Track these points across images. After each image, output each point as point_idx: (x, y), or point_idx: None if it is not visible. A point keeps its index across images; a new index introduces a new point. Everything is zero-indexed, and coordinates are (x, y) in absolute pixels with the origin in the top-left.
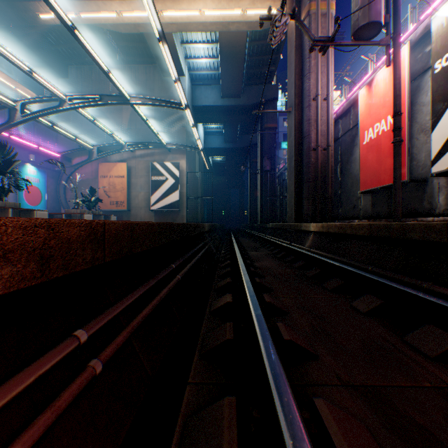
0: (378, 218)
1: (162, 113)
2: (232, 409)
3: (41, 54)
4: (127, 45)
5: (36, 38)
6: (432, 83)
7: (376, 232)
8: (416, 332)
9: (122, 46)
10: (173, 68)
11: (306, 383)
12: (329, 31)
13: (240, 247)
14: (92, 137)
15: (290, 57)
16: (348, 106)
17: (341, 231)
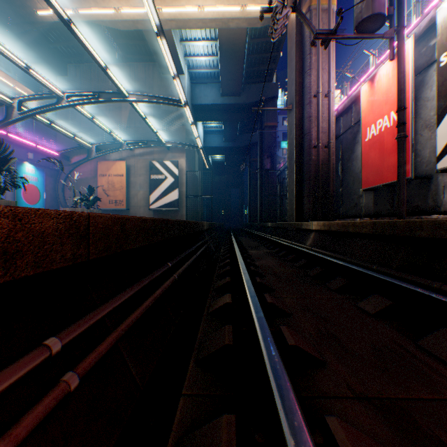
0: (380, 217)
1: (161, 111)
2: (230, 431)
3: (39, 51)
4: (126, 43)
5: (34, 36)
6: (438, 77)
7: (380, 229)
8: (431, 336)
9: (121, 44)
10: (171, 64)
11: (314, 396)
12: (330, 26)
13: (240, 246)
14: (90, 136)
15: (290, 54)
16: (350, 102)
17: (344, 229)
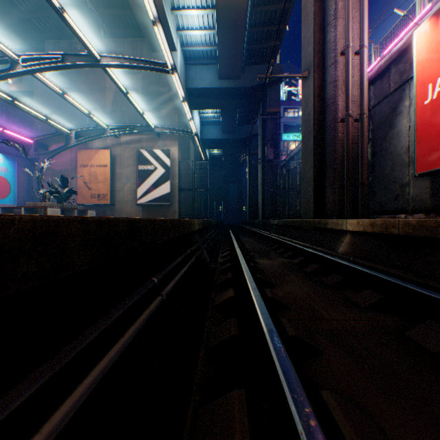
0: None
1: (151, 93)
2: None
3: (8, 22)
4: (109, 13)
5: (0, 2)
6: None
7: None
8: None
9: (104, 15)
10: None
11: None
12: None
13: (244, 253)
14: (71, 121)
15: (305, 7)
16: (389, 61)
17: (425, 232)
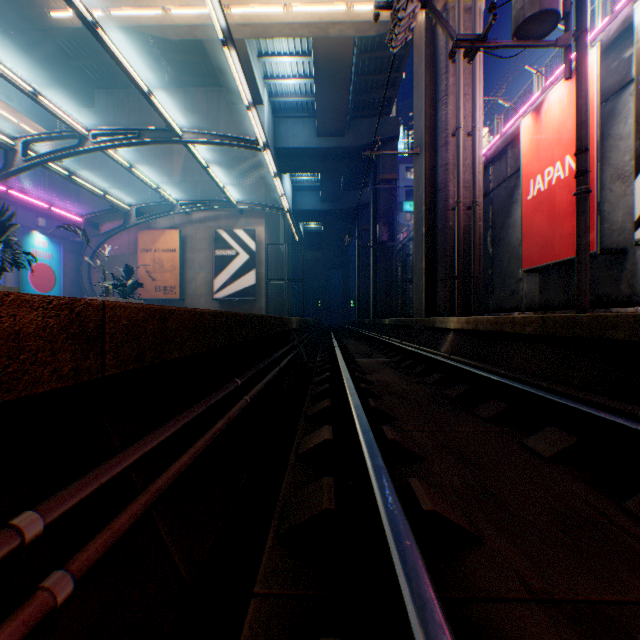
0: (549, 310)
1: (231, 158)
2: None
3: (55, 72)
4: (180, 59)
5: (46, 49)
6: (637, 103)
7: (553, 328)
8: None
9: (173, 61)
10: (244, 87)
11: (467, 597)
12: (475, 33)
13: (344, 352)
14: (129, 193)
15: (417, 74)
16: (504, 144)
17: (497, 328)
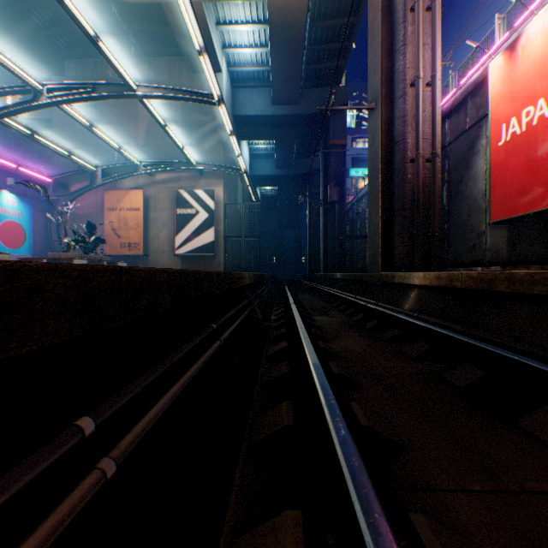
0: (521, 264)
1: (192, 122)
2: None
3: (23, 39)
4: (143, 28)
5: (15, 17)
6: None
7: None
8: None
9: (136, 30)
10: (194, 27)
11: None
12: None
13: (300, 309)
14: (96, 156)
15: (372, 29)
16: (464, 94)
17: (485, 285)
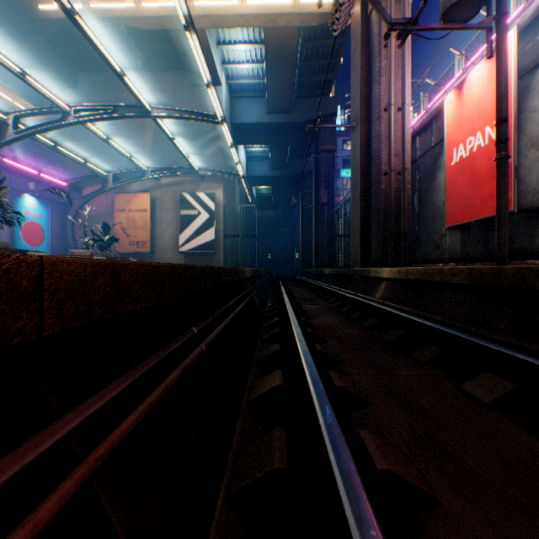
0: (470, 261)
1: (194, 131)
2: None
3: (43, 57)
4: (150, 47)
5: (36, 38)
6: None
7: (479, 278)
8: None
9: (144, 48)
10: (204, 68)
11: None
12: None
13: (291, 298)
14: (106, 162)
15: (354, 58)
16: (430, 117)
17: (427, 278)
